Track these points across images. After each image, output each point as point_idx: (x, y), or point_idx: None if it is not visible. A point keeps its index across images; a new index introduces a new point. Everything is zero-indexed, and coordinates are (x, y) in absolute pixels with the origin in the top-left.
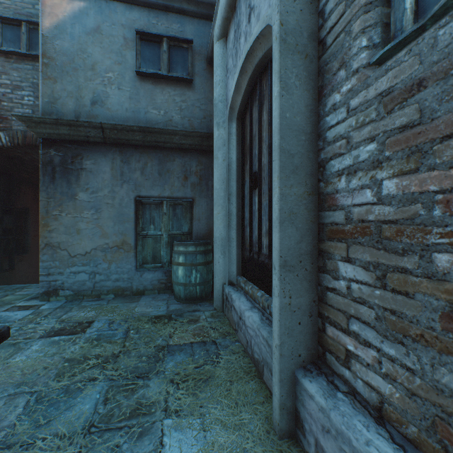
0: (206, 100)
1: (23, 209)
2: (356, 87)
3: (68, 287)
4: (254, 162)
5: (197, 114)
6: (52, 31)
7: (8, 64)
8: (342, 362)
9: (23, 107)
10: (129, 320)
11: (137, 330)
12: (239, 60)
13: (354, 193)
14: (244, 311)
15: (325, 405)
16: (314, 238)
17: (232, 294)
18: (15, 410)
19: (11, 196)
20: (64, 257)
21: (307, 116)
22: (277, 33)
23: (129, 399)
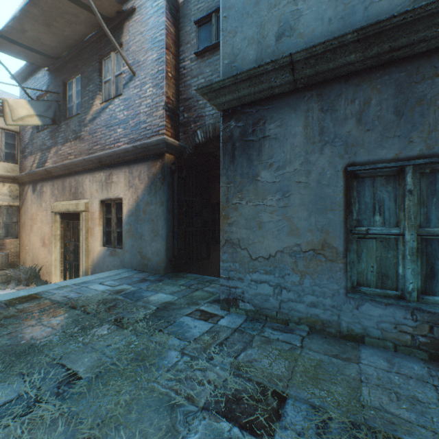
0: None
1: (217, 203)
2: None
3: (248, 298)
4: None
5: None
6: None
7: (202, 64)
8: None
9: None
10: None
11: None
12: None
13: None
14: None
15: None
16: None
17: None
18: None
19: (207, 191)
20: (244, 258)
21: None
22: None
23: None
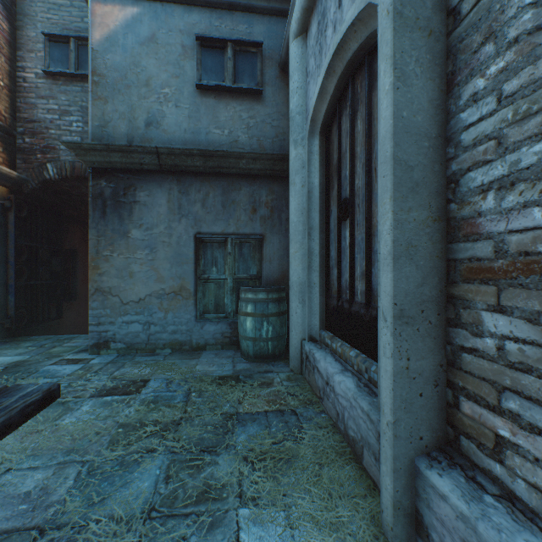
0: (278, 115)
1: (71, 250)
2: (514, 64)
3: (120, 338)
4: (343, 186)
5: (268, 132)
6: (102, 44)
7: (55, 87)
8: (488, 451)
9: (71, 134)
10: (189, 380)
11: (200, 392)
12: (325, 58)
13: (511, 214)
14: (333, 375)
15: (467, 512)
16: (441, 280)
17: (315, 353)
18: (65, 483)
19: (59, 235)
20: (116, 304)
21: (431, 114)
22: (390, 5)
23: (194, 478)
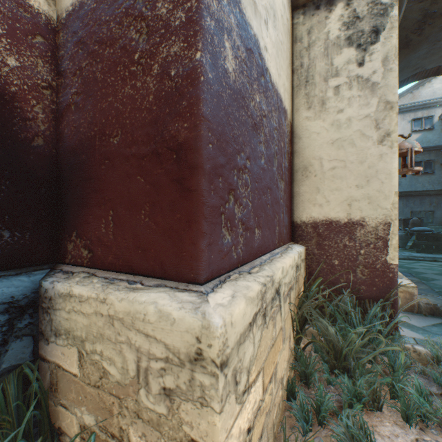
0: (439, 177)
1: None
2: None
3: None
4: None
5: (435, 182)
6: None
7: None
8: None
9: None
10: None
11: None
12: None
13: None
14: None
15: None
16: None
17: None
18: None
19: None
20: None
21: None
22: None
23: None
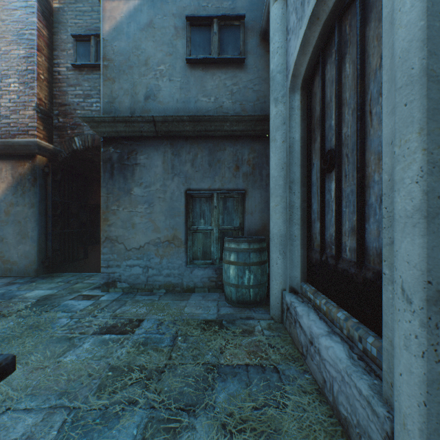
0: (259, 80)
1: (95, 205)
2: None
3: (124, 279)
4: (328, 137)
5: (250, 96)
6: (110, 34)
7: (81, 77)
8: None
9: (92, 113)
10: (177, 322)
11: (185, 337)
12: (308, 6)
13: None
14: (318, 337)
15: None
16: None
17: (296, 307)
18: (49, 433)
19: (85, 194)
20: (121, 250)
21: None
22: None
23: None
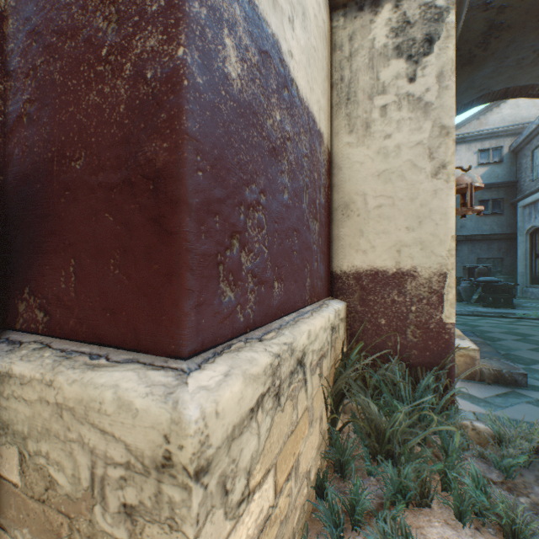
0: (509, 219)
1: None
2: None
3: None
4: (536, 251)
5: (504, 225)
6: None
7: None
8: None
9: None
10: None
11: None
12: (530, 223)
13: None
14: (533, 290)
15: None
16: None
17: (527, 288)
18: None
19: None
20: None
21: None
22: None
23: None
